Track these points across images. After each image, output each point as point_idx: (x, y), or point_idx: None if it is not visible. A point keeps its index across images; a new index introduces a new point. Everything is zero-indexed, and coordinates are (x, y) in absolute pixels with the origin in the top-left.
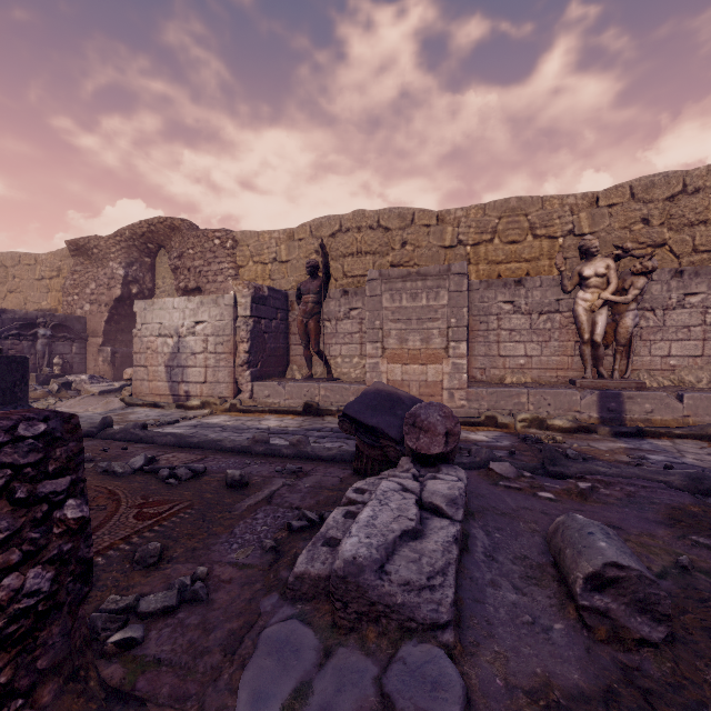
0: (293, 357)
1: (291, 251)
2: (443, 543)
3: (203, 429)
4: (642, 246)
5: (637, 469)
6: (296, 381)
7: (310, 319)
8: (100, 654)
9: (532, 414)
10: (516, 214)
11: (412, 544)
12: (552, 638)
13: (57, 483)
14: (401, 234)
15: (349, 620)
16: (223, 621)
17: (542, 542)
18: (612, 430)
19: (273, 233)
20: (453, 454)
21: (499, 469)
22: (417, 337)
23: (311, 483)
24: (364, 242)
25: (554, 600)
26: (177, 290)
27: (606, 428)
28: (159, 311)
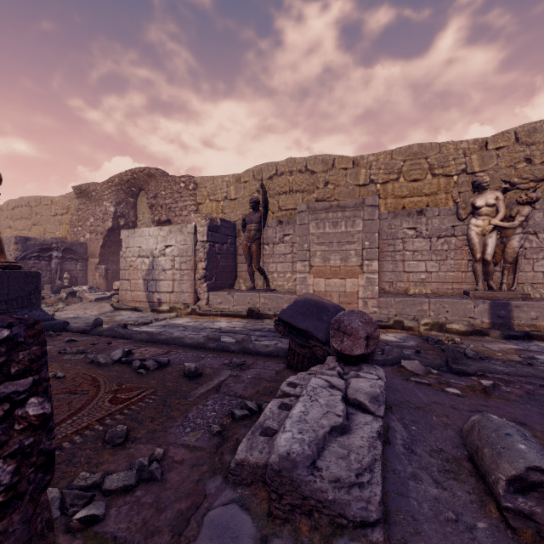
0: (240, 272)
1: (238, 191)
2: (368, 439)
3: (170, 328)
4: (525, 181)
5: (531, 368)
6: (241, 291)
7: (253, 243)
8: (66, 530)
9: (433, 320)
10: (417, 158)
11: (340, 440)
12: (477, 538)
13: (19, 384)
14: (324, 176)
15: (283, 511)
16: (174, 501)
17: (455, 436)
18: (503, 333)
19: (225, 178)
20: (373, 355)
21: (409, 366)
22: (337, 256)
23: (252, 375)
24: (295, 183)
25: (474, 496)
26: (152, 222)
27: (497, 331)
28: (139, 238)
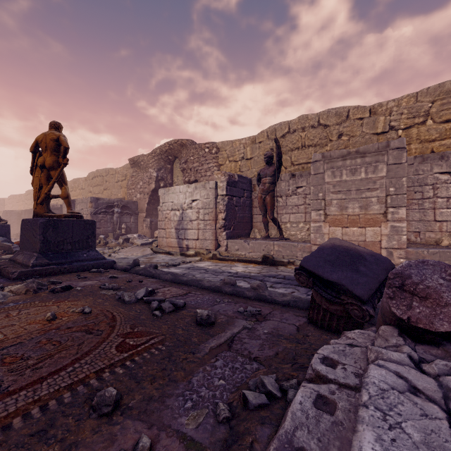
0: (255, 223)
1: (254, 151)
2: None
3: (193, 270)
4: None
5: None
6: (256, 240)
7: (267, 195)
8: None
9: None
10: (450, 96)
11: None
12: None
13: None
14: (338, 128)
15: None
16: None
17: None
18: None
19: (242, 140)
20: None
21: None
22: (355, 204)
23: (269, 329)
24: (307, 138)
25: None
26: (184, 183)
27: None
28: (172, 194)
